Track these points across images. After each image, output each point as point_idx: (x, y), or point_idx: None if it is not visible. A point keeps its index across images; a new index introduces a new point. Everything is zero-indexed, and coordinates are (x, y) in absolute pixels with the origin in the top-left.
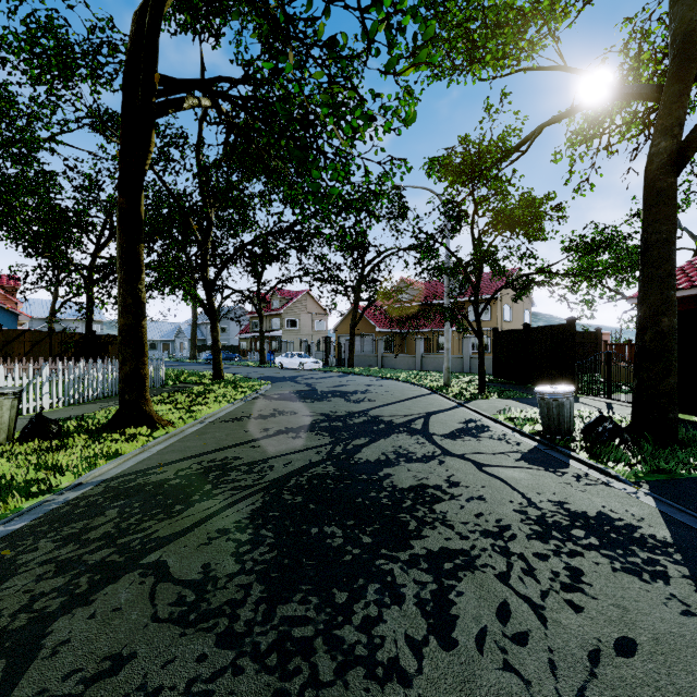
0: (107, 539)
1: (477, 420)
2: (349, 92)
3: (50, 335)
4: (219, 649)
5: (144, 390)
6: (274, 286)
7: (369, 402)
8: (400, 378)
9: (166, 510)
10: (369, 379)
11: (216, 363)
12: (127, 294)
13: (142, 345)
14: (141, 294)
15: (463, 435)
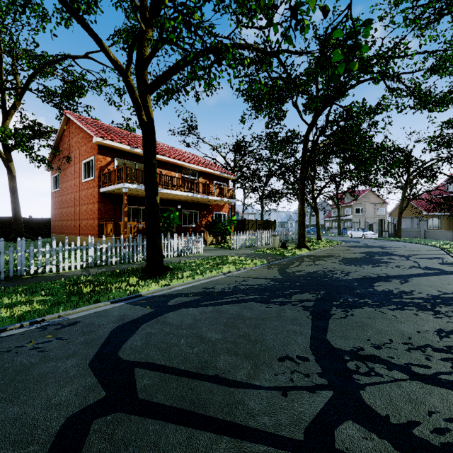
0: (314, 259)
1: (443, 257)
2: (361, 179)
3: (256, 221)
4: (338, 264)
5: (305, 238)
6: (347, 191)
7: (393, 250)
8: (429, 244)
9: (322, 258)
10: (406, 243)
11: (318, 232)
12: (301, 211)
13: (304, 225)
14: (304, 211)
15: (424, 258)
